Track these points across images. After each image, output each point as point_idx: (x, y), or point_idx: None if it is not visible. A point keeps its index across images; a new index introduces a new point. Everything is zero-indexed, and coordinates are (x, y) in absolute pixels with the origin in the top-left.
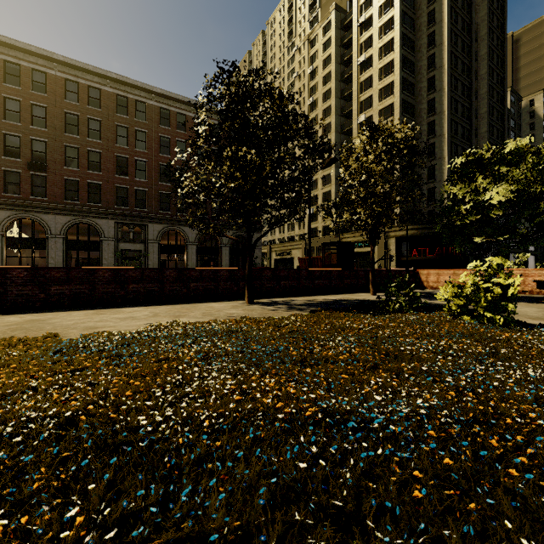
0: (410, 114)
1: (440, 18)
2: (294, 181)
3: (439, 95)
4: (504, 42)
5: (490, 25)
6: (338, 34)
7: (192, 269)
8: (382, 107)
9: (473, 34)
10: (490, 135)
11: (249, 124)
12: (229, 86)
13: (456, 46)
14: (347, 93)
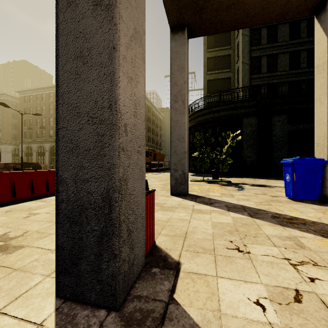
0: None
1: None
2: None
3: None
4: None
5: None
6: None
7: None
8: None
9: None
10: None
11: None
12: None
13: None
14: None
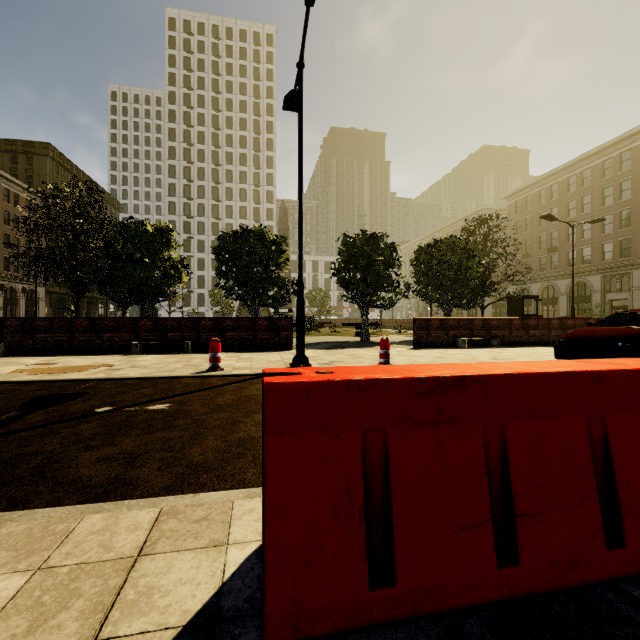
0: None
1: None
2: None
3: None
4: None
5: None
6: None
7: None
8: None
9: None
10: None
11: None
12: None
13: None
14: None
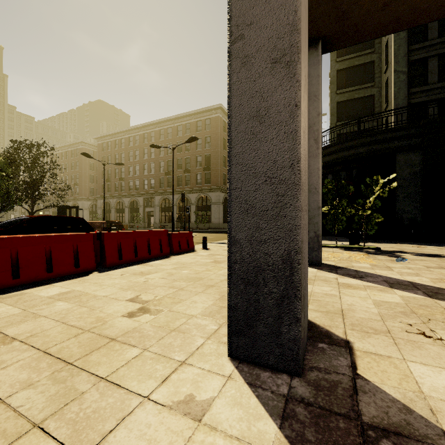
0: None
1: None
2: None
3: None
4: None
5: None
6: None
7: None
8: None
9: None
10: None
11: None
12: None
13: None
14: None
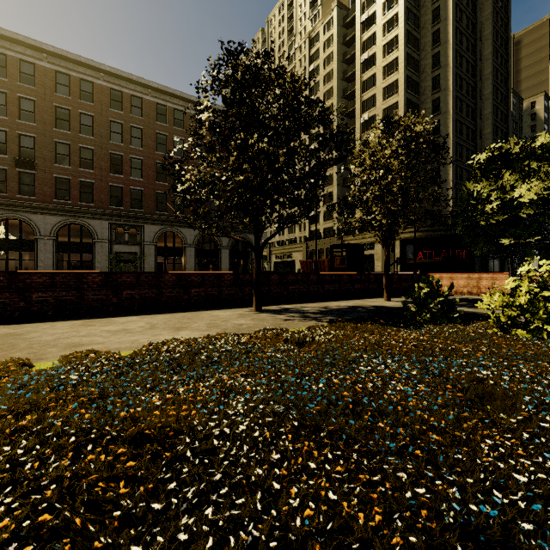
0: (414, 113)
1: (445, 15)
2: (307, 176)
3: (444, 94)
4: (508, 42)
5: (494, 24)
6: (340, 31)
7: (193, 273)
8: (385, 106)
9: (478, 33)
10: (494, 136)
11: (257, 113)
12: (236, 66)
13: (461, 44)
14: (349, 92)
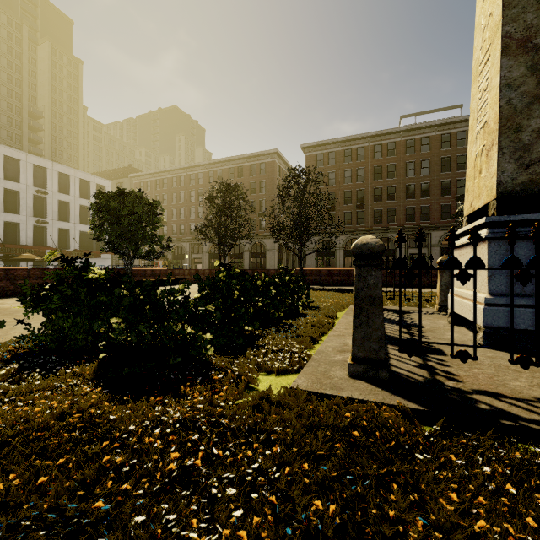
0: None
1: None
2: None
3: None
4: None
5: None
6: None
7: None
8: None
9: None
10: None
11: None
12: None
13: None
14: None
